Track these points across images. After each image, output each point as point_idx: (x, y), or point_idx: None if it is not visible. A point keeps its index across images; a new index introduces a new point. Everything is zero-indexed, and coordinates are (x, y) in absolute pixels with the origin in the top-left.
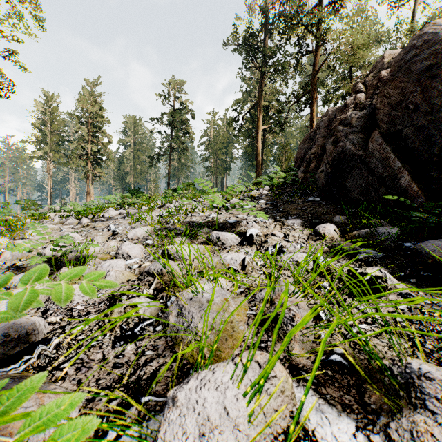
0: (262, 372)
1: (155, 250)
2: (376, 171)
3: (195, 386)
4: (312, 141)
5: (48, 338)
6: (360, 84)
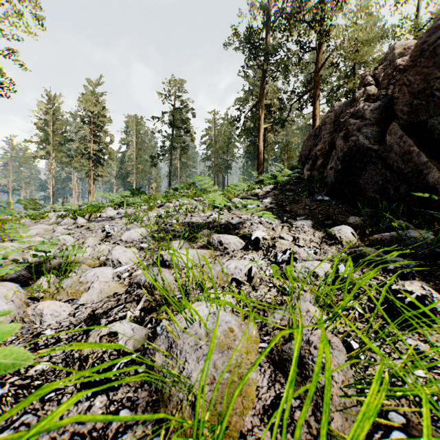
0: None
1: (150, 255)
2: (395, 167)
3: None
4: (317, 137)
5: None
6: (369, 77)
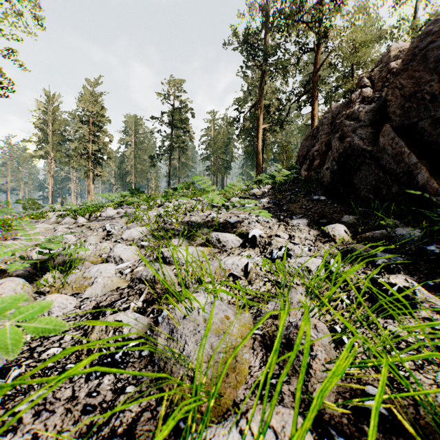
0: None
1: (150, 252)
2: (387, 167)
3: None
4: (315, 138)
5: (7, 369)
6: (365, 79)
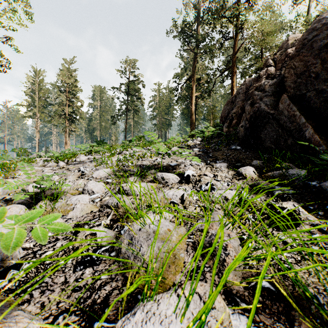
0: (203, 307)
1: (114, 187)
2: (285, 126)
3: (141, 319)
4: (233, 103)
5: (20, 264)
6: (270, 60)
